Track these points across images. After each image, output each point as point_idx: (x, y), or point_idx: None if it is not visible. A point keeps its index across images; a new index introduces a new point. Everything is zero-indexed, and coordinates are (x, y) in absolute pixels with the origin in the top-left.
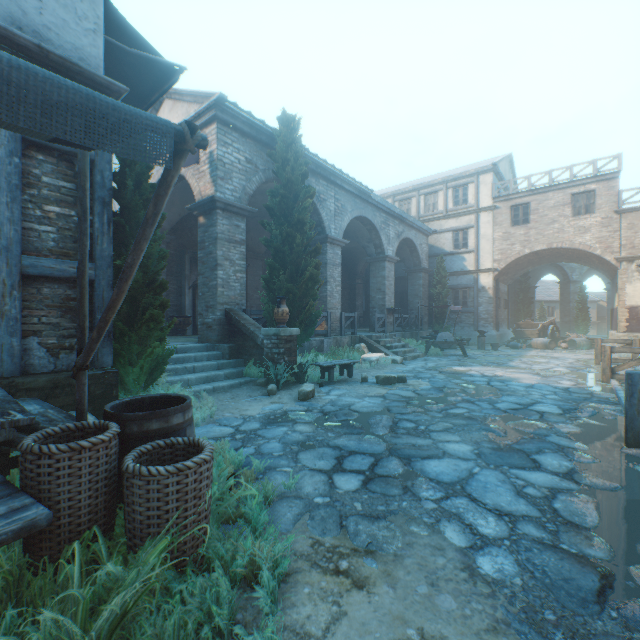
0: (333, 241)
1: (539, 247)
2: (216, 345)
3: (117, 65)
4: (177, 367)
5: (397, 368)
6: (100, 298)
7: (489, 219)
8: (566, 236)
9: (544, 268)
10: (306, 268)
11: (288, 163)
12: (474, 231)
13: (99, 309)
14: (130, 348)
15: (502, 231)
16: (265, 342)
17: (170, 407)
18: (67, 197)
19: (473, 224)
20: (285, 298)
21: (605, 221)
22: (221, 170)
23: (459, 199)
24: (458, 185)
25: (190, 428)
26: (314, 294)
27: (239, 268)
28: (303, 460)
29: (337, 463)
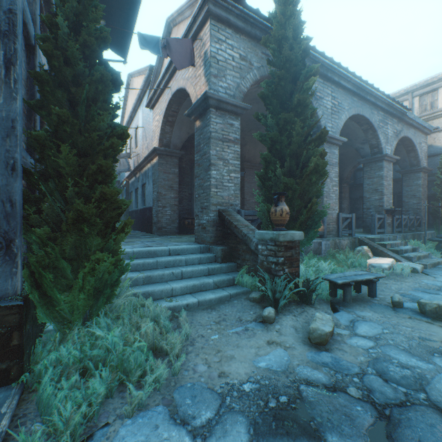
0: (329, 140)
1: None
2: (209, 247)
3: None
4: (163, 272)
5: (425, 281)
6: None
7: None
8: None
9: None
10: (307, 160)
11: (285, 41)
12: None
13: None
14: (61, 262)
15: None
16: (259, 247)
17: None
18: None
19: None
20: (284, 194)
21: None
22: (214, 67)
23: None
24: None
25: None
26: (317, 190)
27: (232, 168)
28: None
29: None
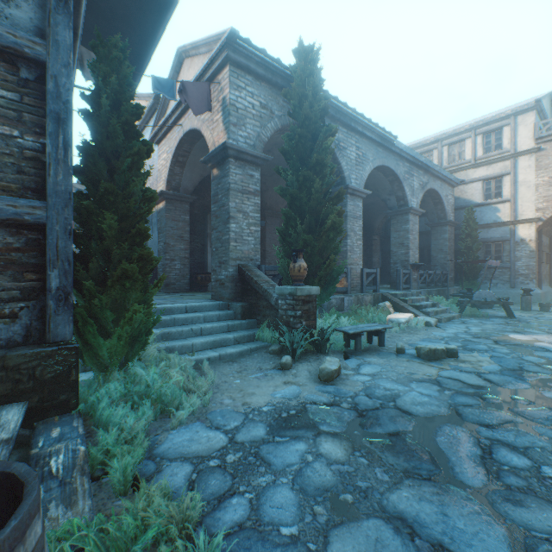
0: (353, 192)
1: None
2: (228, 303)
3: None
4: (182, 329)
5: (434, 333)
6: (53, 248)
7: (530, 163)
8: None
9: None
10: (326, 217)
11: (305, 99)
12: (510, 178)
13: (51, 263)
14: (103, 313)
15: (548, 175)
16: (279, 302)
17: (14, 500)
18: (7, 111)
19: (509, 170)
20: (302, 251)
21: None
22: (233, 116)
23: (491, 145)
24: (489, 130)
25: None
26: (335, 247)
27: (253, 221)
28: None
29: None
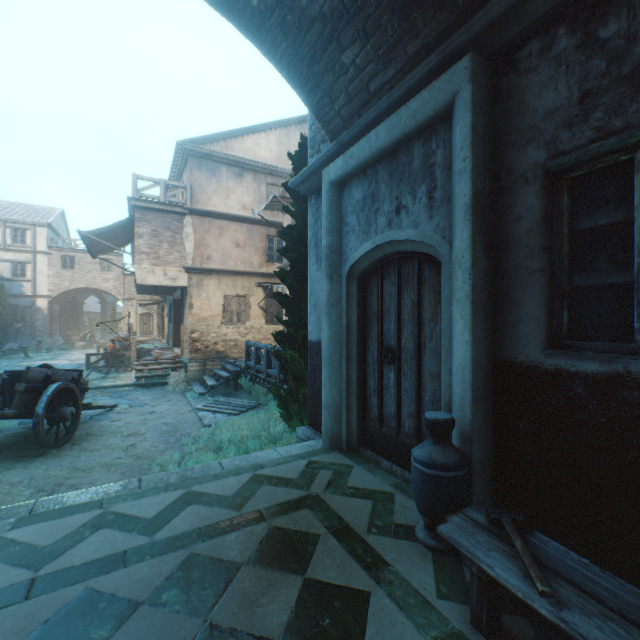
0: None
1: (82, 286)
2: None
3: None
4: None
5: None
6: None
7: (46, 260)
8: (98, 282)
9: (91, 292)
10: None
11: None
12: (33, 266)
13: None
14: None
15: (56, 271)
16: None
17: None
18: None
19: (32, 261)
20: None
21: (118, 278)
22: None
23: (19, 239)
24: (18, 228)
25: None
26: None
27: None
28: None
29: None
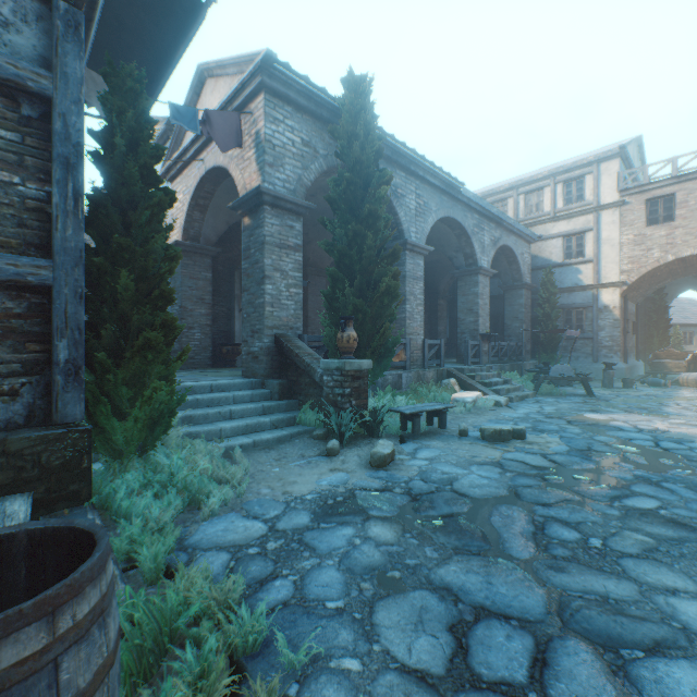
0: (413, 248)
1: (689, 251)
2: (263, 381)
3: (128, 8)
4: (207, 412)
5: (503, 414)
6: (61, 314)
7: (614, 218)
8: None
9: (685, 282)
10: (380, 279)
11: (356, 139)
12: (593, 235)
13: (59, 331)
14: (118, 391)
15: (633, 233)
16: (325, 379)
17: (77, 553)
18: (6, 154)
19: (591, 226)
20: (352, 318)
21: None
22: (269, 154)
23: (572, 196)
24: (570, 178)
25: (79, 649)
26: (391, 313)
27: (293, 281)
28: (384, 631)
29: (456, 649)
